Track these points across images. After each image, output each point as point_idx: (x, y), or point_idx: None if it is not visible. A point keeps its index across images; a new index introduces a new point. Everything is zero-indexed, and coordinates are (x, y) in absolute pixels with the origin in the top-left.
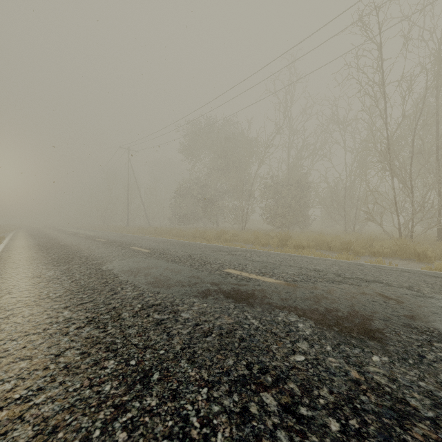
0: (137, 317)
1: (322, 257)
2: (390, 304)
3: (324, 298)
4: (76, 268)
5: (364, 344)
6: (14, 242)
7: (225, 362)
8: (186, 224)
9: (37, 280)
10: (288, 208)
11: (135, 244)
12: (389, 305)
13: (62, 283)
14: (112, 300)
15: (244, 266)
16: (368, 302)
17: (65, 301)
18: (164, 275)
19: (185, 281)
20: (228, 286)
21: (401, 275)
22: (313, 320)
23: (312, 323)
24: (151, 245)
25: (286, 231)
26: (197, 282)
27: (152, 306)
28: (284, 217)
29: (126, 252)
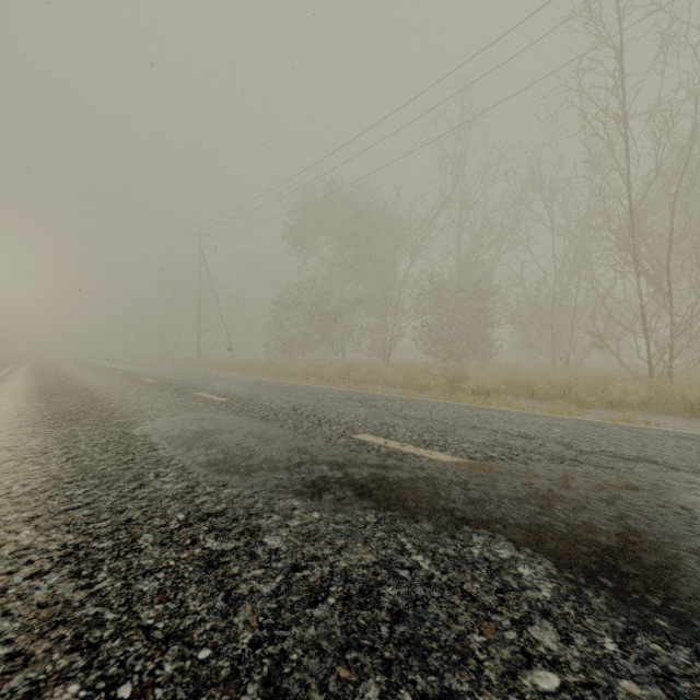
0: (170, 545)
1: (525, 411)
2: (698, 514)
3: (556, 497)
4: (86, 431)
5: (692, 631)
6: (1, 384)
7: (358, 696)
8: (293, 355)
9: (5, 455)
10: (459, 328)
11: (203, 388)
12: (696, 516)
13: (48, 463)
14: (130, 503)
15: (390, 428)
16: (649, 508)
17: (37, 504)
18: (243, 447)
19: (280, 459)
20: (362, 470)
21: (682, 446)
22: (550, 557)
23: (549, 565)
24: (231, 389)
25: (457, 365)
26: (303, 462)
27: (207, 519)
28: (452, 342)
29: (185, 401)
